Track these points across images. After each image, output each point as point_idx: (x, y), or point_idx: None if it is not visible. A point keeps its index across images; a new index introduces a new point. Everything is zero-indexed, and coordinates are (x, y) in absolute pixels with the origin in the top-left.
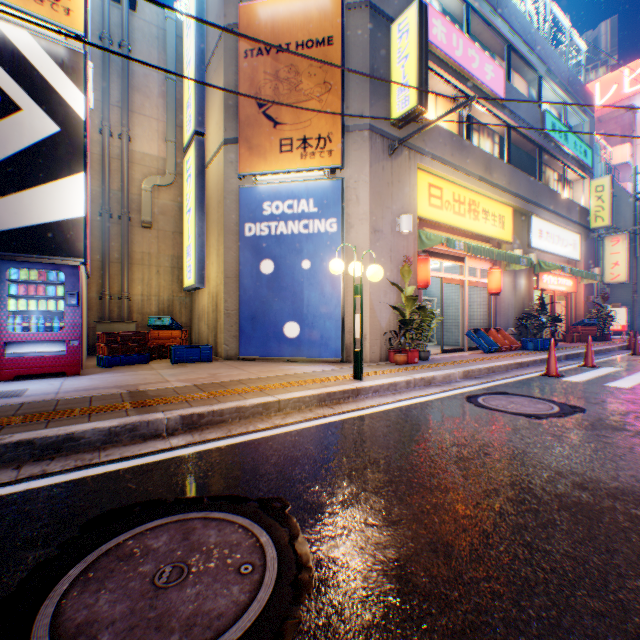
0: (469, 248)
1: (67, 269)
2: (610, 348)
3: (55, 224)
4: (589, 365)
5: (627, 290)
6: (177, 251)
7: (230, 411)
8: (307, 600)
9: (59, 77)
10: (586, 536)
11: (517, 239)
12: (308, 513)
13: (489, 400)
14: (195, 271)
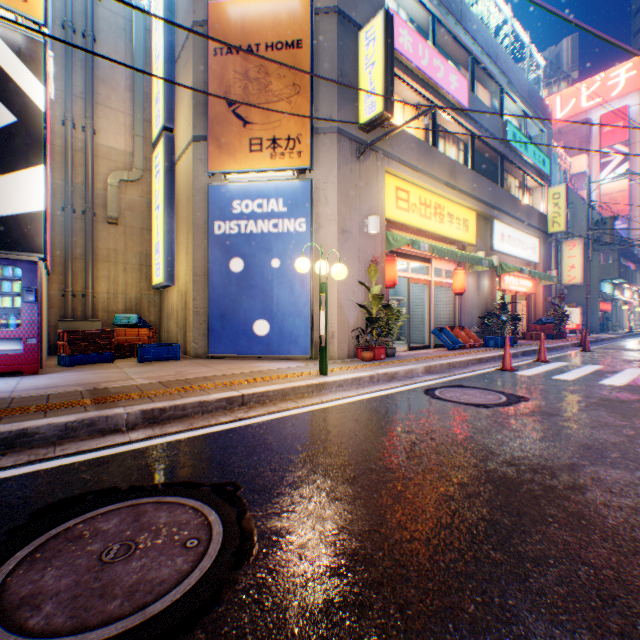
0: (434, 249)
1: (24, 264)
2: (564, 345)
3: (11, 218)
4: (542, 360)
5: (583, 291)
6: (145, 248)
7: (193, 406)
8: (246, 565)
9: (16, 65)
10: (503, 503)
11: (481, 242)
12: (258, 494)
13: (445, 392)
14: (164, 269)
